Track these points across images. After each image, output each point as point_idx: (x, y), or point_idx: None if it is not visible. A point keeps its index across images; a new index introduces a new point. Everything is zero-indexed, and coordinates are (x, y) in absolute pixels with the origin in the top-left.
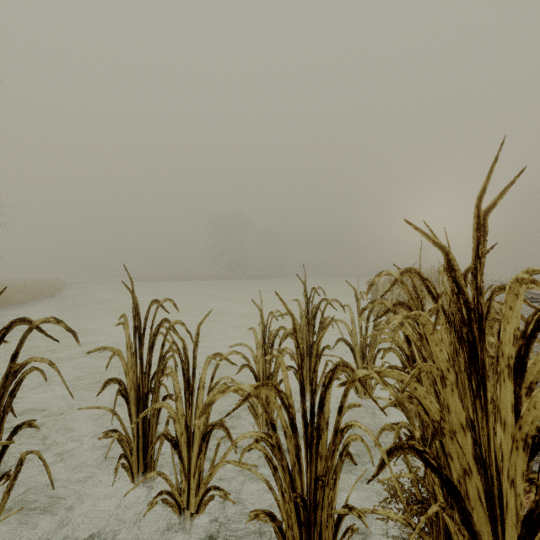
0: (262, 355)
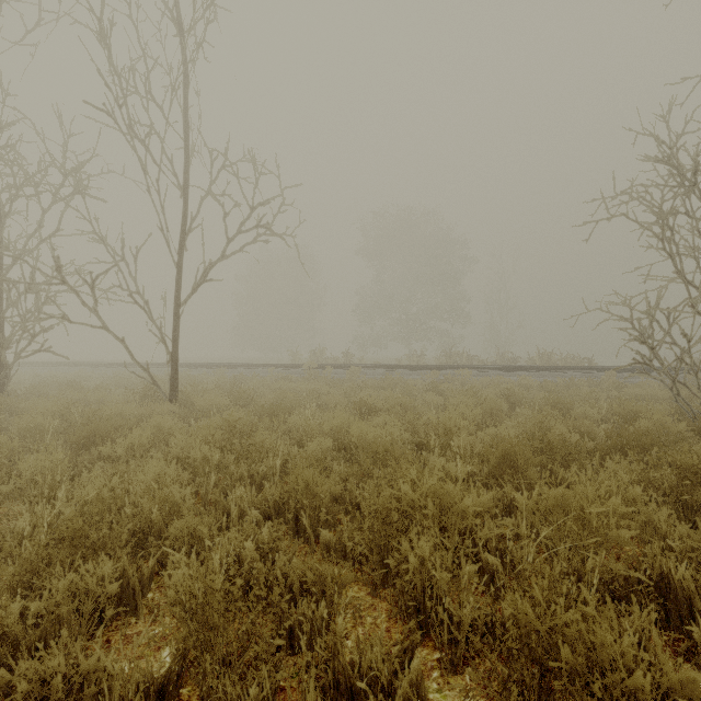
0: None
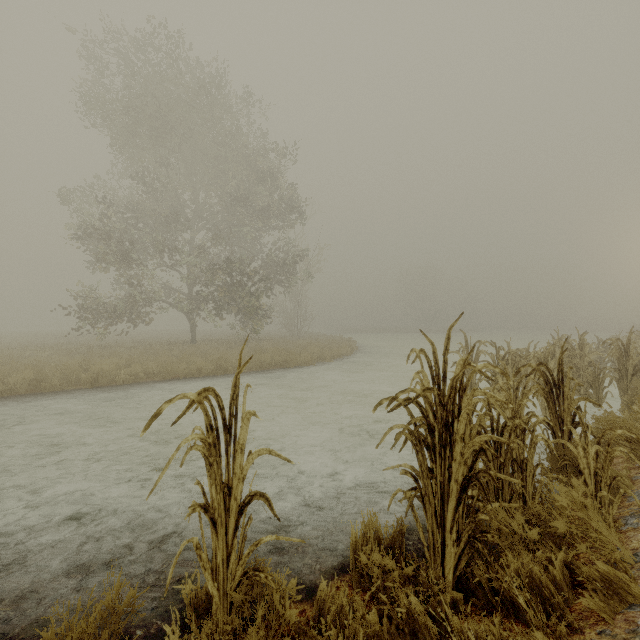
0: None
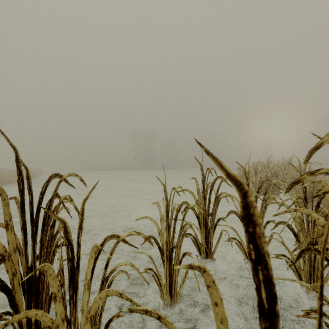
0: (166, 228)
